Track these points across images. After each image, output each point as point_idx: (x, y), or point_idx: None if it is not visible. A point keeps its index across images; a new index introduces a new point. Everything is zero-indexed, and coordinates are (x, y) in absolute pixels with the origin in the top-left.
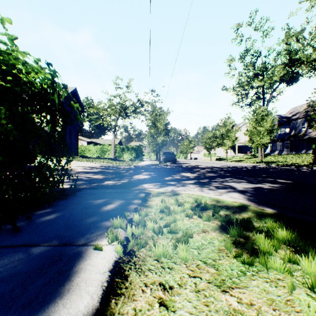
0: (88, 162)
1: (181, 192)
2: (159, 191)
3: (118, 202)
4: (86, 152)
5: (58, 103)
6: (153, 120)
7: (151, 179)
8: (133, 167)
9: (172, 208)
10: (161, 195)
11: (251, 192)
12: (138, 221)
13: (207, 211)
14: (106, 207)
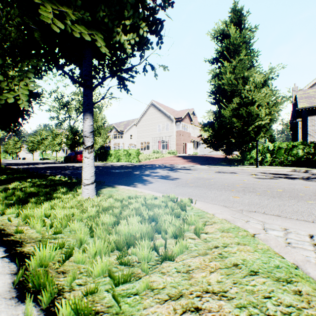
0: None
1: None
2: None
3: None
4: None
5: None
6: None
7: None
8: None
9: None
10: None
11: None
12: None
13: None
14: None
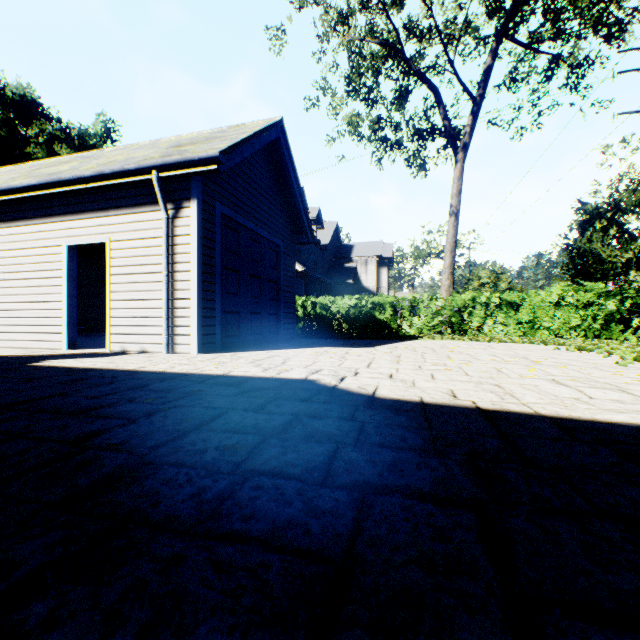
0: None
1: None
2: None
3: None
4: None
5: None
6: (493, 279)
7: None
8: None
9: None
10: None
11: None
12: None
13: None
14: None
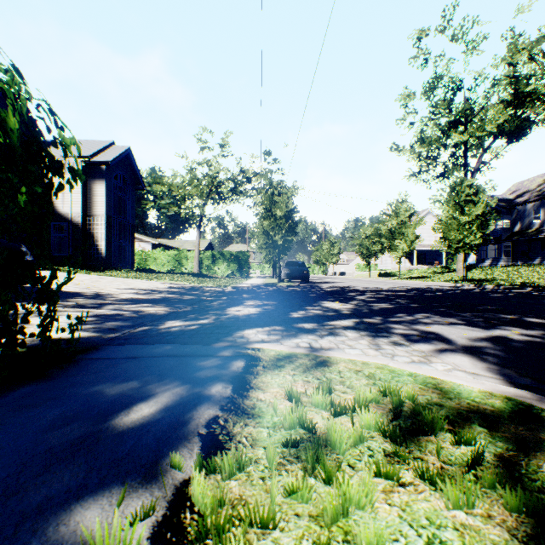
0: (148, 280)
1: (333, 355)
2: (280, 353)
3: (169, 394)
4: (150, 263)
5: (18, 132)
6: (268, 203)
7: (262, 318)
8: (230, 290)
9: (321, 423)
10: (284, 365)
11: (495, 353)
12: (200, 527)
13: (431, 437)
14: (128, 416)
